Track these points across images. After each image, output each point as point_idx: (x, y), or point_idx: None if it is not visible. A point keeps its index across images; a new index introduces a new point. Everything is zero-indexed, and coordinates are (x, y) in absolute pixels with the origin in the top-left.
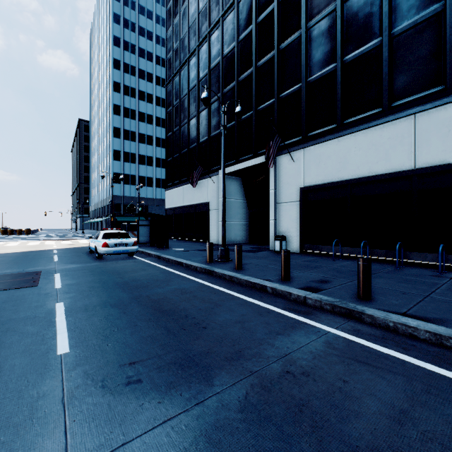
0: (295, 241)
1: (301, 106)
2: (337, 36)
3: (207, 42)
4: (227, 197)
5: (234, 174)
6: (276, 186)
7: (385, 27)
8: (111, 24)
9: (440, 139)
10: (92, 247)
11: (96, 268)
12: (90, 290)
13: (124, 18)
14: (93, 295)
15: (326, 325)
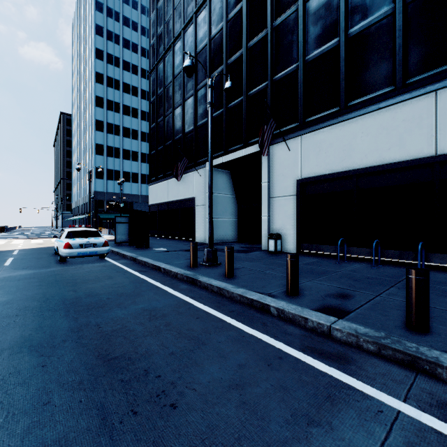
0: (291, 239)
1: (299, 88)
2: (341, 6)
3: (194, 24)
4: (214, 191)
5: (222, 166)
6: (269, 179)
7: None
8: (94, 12)
9: None
10: (55, 248)
11: (50, 275)
12: (16, 315)
13: (107, 6)
14: (15, 325)
15: (385, 390)
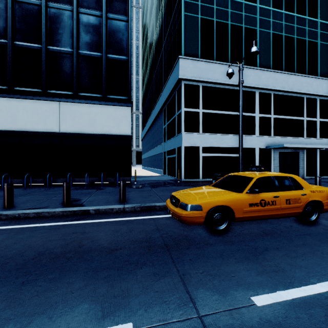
0: None
1: None
2: (9, 21)
3: None
4: None
5: None
6: None
7: (43, 41)
8: None
9: (71, 119)
10: None
11: None
12: None
13: None
14: None
15: None
